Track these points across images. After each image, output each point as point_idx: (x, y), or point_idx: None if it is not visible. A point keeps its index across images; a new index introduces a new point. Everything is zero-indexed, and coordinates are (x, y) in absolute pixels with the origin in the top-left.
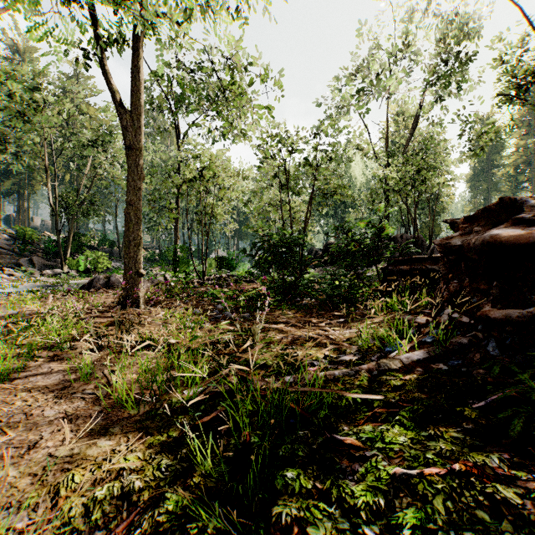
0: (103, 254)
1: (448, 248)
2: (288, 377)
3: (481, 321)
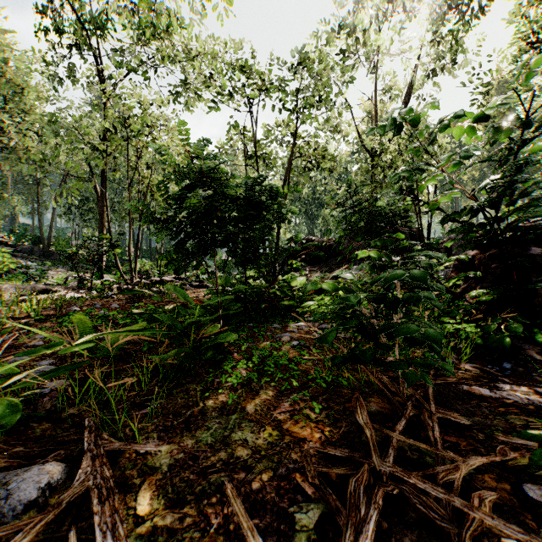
0: (3, 250)
1: None
2: None
3: None
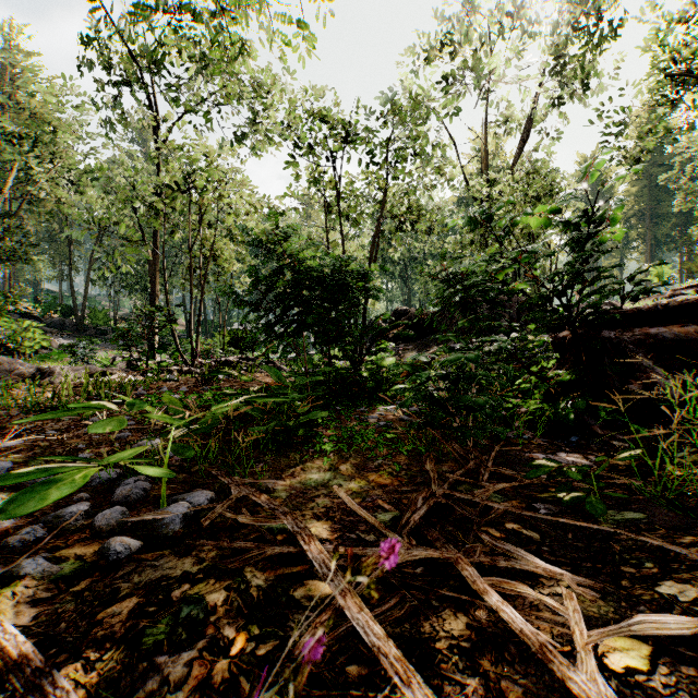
0: (33, 324)
1: None
2: None
3: None
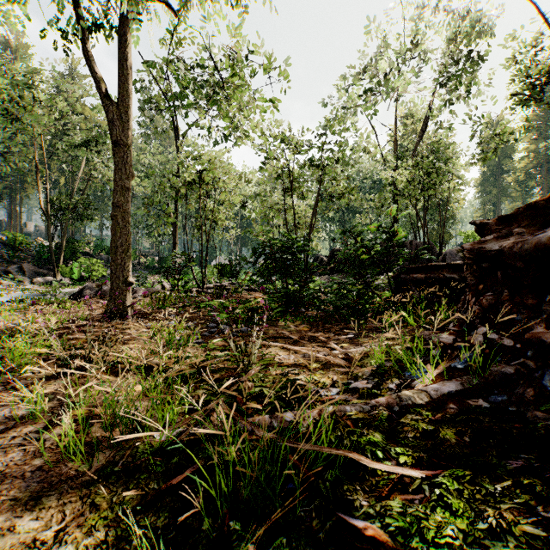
0: (98, 261)
1: (482, 254)
2: (288, 414)
3: (531, 345)
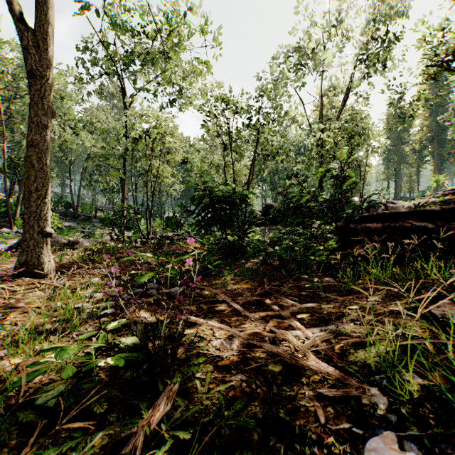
0: (53, 214)
1: None
2: None
3: None
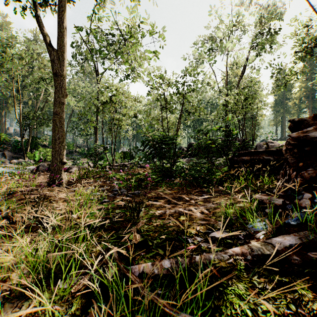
0: (50, 150)
1: (308, 140)
2: (166, 262)
3: None
